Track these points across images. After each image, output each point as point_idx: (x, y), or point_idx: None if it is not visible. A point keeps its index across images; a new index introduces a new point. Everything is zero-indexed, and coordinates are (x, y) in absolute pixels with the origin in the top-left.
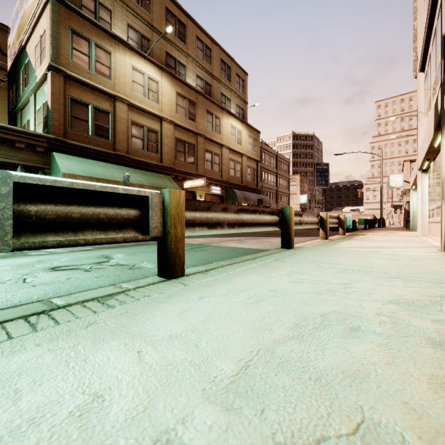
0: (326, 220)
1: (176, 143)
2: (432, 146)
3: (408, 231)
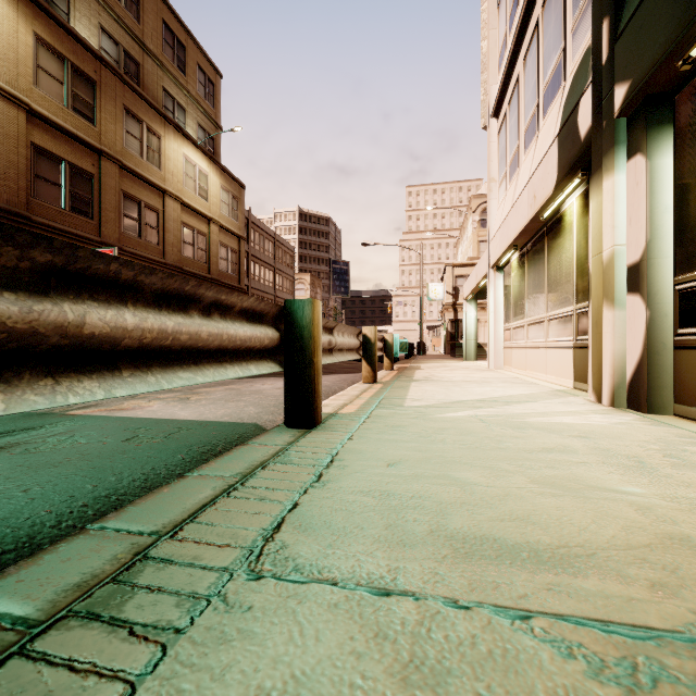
0: (375, 343)
1: (34, 158)
2: (537, 218)
3: (461, 360)
